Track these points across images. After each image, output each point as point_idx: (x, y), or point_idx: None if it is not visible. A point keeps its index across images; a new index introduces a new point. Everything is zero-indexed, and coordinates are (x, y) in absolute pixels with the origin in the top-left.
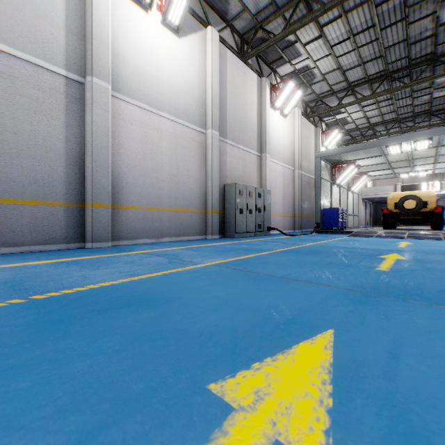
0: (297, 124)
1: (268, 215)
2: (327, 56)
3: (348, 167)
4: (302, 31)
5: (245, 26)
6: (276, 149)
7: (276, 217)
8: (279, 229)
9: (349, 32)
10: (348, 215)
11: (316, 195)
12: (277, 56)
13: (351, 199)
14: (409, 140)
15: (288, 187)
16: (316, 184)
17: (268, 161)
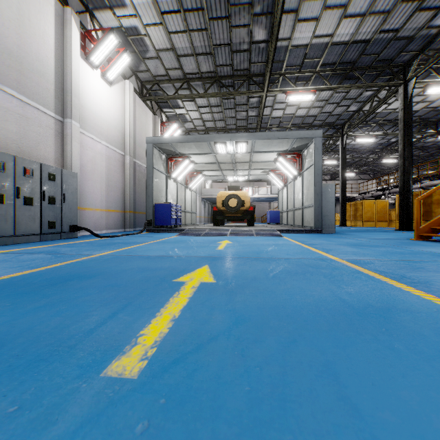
0: (128, 100)
1: (71, 208)
2: (158, 25)
3: (183, 161)
4: None
5: None
6: (94, 120)
7: (94, 212)
8: (88, 229)
9: (179, 3)
10: (186, 213)
11: (147, 187)
12: None
13: (189, 196)
14: (232, 139)
15: (116, 175)
16: (147, 174)
17: (76, 132)
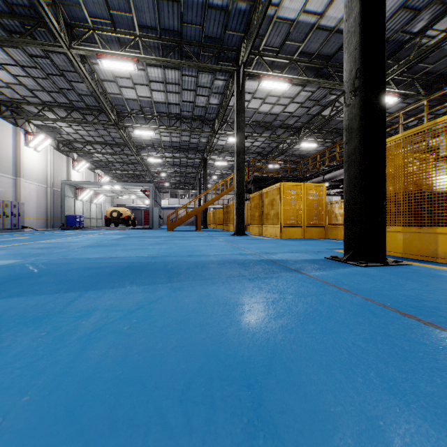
0: (49, 156)
1: (23, 218)
2: (68, 127)
3: (85, 190)
4: (49, 114)
5: (3, 98)
6: (30, 173)
7: (30, 219)
8: (32, 227)
9: (79, 124)
10: (92, 219)
11: (62, 206)
12: (31, 116)
13: (95, 208)
14: (109, 185)
15: (42, 199)
16: (62, 200)
17: (23, 183)
